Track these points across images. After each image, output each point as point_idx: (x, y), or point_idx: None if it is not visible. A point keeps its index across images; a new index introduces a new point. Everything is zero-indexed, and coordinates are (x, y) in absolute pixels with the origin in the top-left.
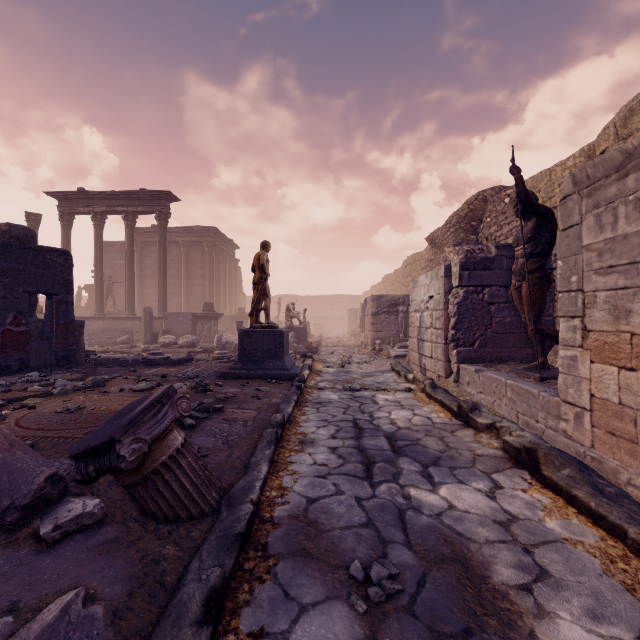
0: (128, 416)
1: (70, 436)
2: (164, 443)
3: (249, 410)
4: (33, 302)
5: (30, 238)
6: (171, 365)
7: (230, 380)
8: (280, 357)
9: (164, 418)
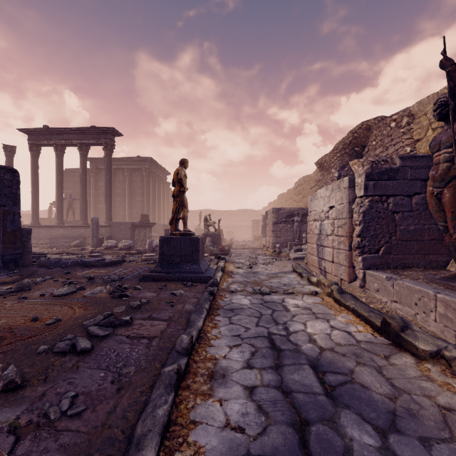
0: None
1: None
2: None
3: (159, 321)
4: None
5: None
6: (104, 266)
7: (150, 282)
8: (196, 261)
9: None
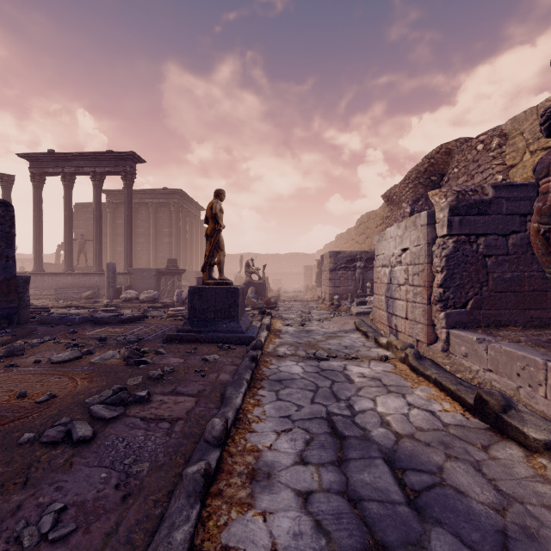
0: None
1: None
2: None
3: (185, 397)
4: None
5: None
6: (120, 324)
7: (176, 344)
8: (234, 317)
9: None
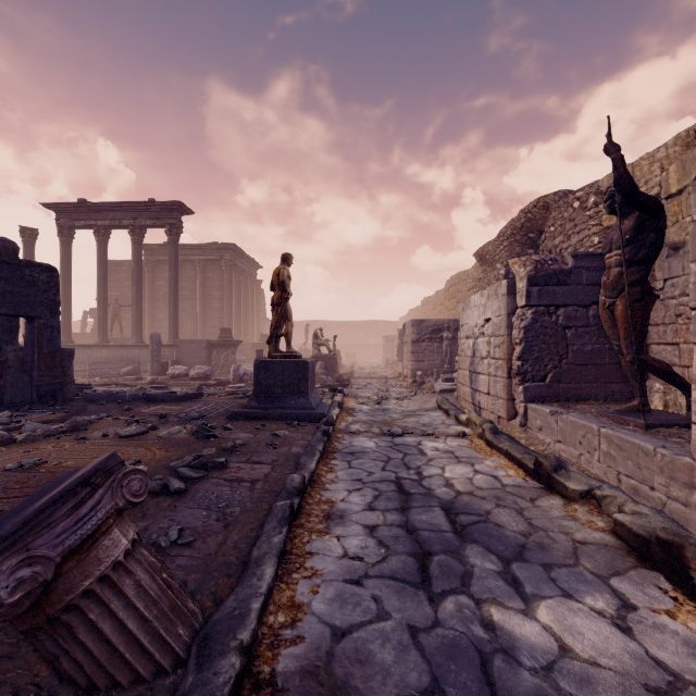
0: (18, 516)
1: (5, 509)
2: (90, 556)
3: (260, 465)
4: (14, 327)
5: (11, 252)
6: (175, 402)
7: (242, 421)
8: (304, 393)
9: (93, 512)
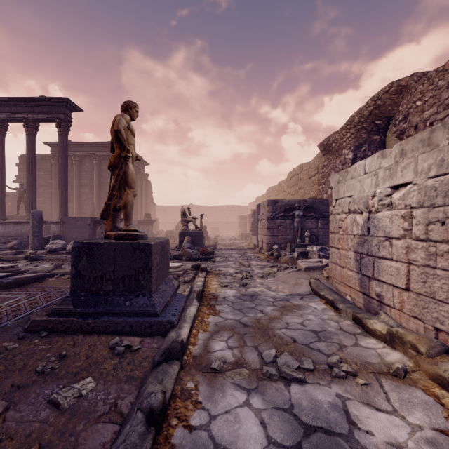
0: None
1: None
2: None
3: None
4: None
5: None
6: None
7: (37, 343)
8: (145, 289)
9: None
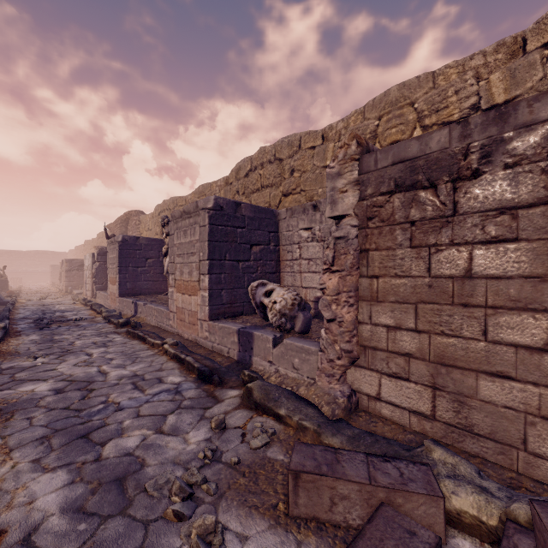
0: None
1: None
2: None
3: None
4: None
5: None
6: None
7: None
8: None
9: None
